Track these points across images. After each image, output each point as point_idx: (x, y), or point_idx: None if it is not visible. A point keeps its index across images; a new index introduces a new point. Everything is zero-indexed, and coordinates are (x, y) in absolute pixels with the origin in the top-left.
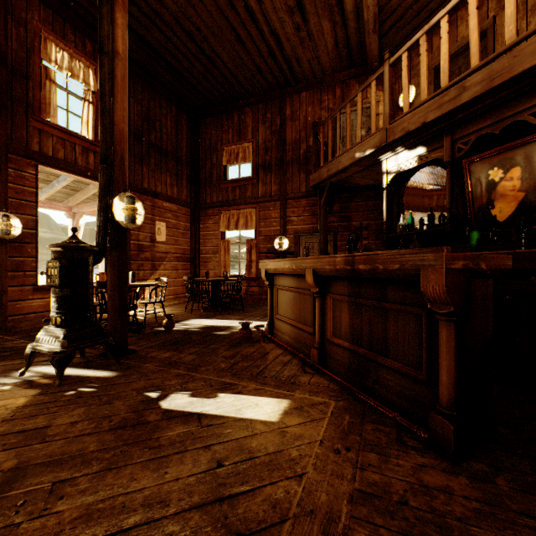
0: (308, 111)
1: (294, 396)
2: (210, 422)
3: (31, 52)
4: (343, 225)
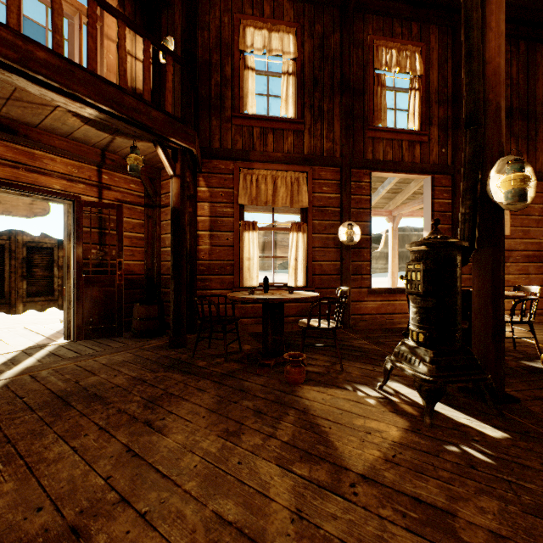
0: None
1: None
2: None
3: (366, 68)
4: None
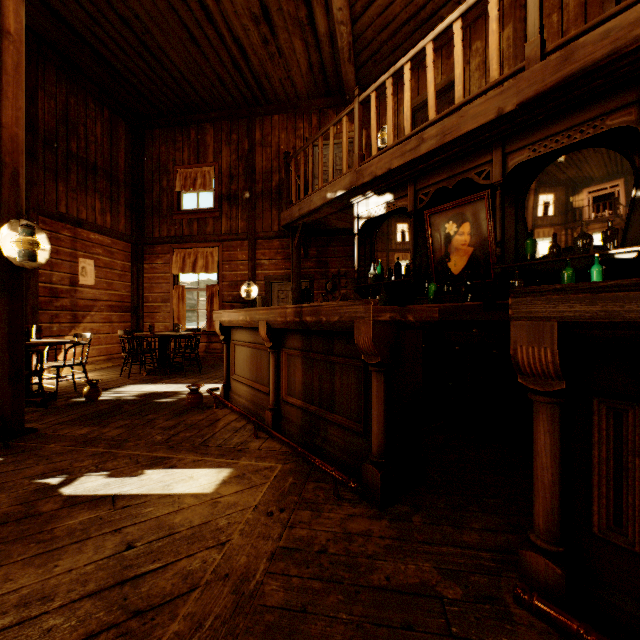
0: (281, 138)
1: (238, 464)
2: (128, 503)
3: None
4: (320, 272)
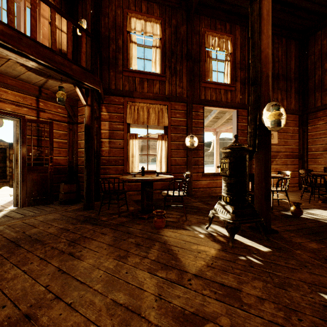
0: None
1: None
2: None
3: (201, 46)
4: None
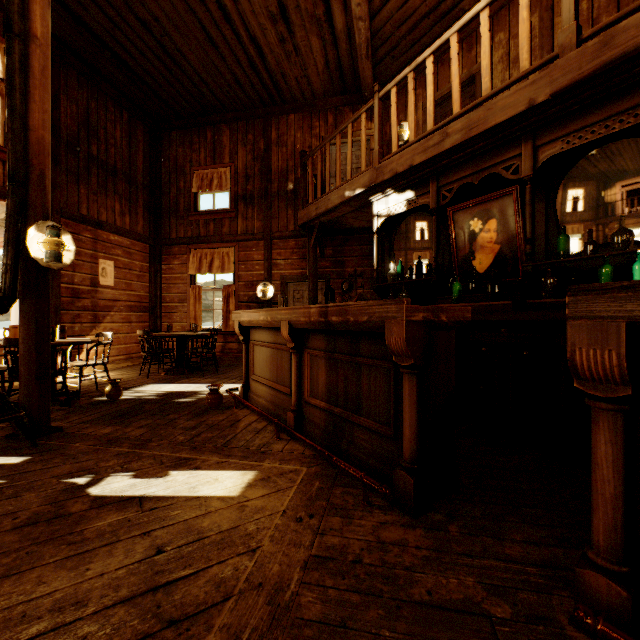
0: (297, 137)
1: (262, 466)
2: (155, 505)
3: None
4: (336, 271)
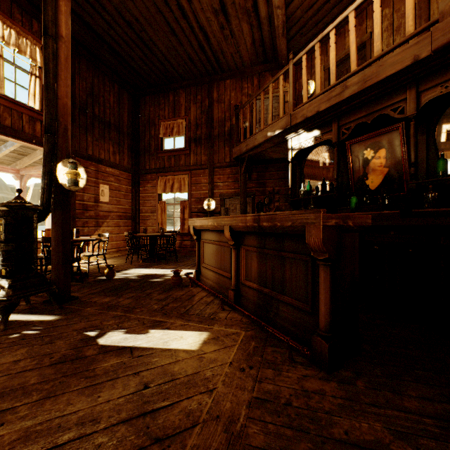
0: (232, 96)
1: (213, 329)
2: (141, 353)
3: None
4: (260, 190)
